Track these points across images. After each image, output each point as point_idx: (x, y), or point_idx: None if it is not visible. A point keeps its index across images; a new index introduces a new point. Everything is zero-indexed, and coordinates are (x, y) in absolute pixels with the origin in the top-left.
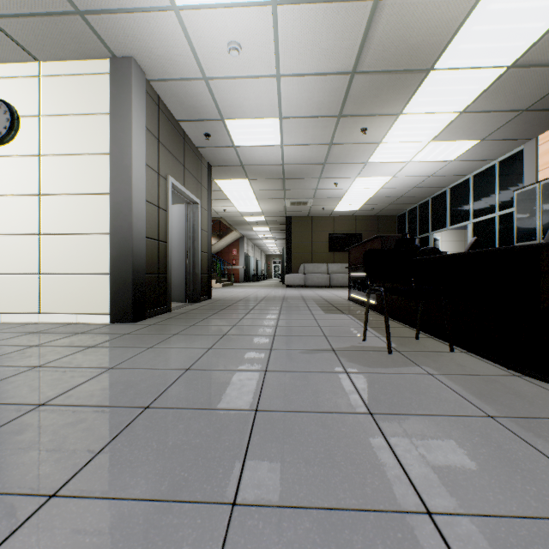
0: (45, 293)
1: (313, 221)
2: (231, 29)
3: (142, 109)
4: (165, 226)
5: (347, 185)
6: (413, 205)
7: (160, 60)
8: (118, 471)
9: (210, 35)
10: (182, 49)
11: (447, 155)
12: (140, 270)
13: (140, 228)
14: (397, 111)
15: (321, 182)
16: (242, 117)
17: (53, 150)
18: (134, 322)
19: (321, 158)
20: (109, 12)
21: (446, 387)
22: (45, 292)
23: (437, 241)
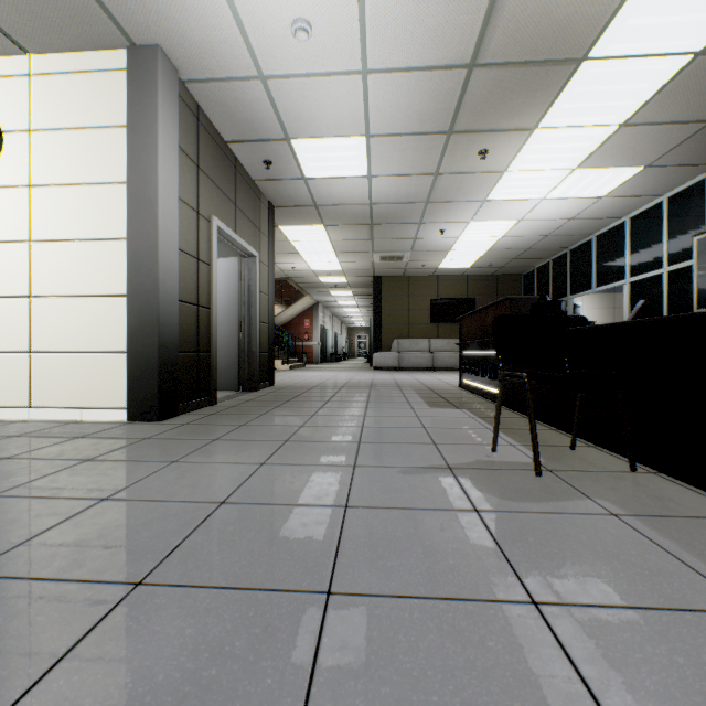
0: (37, 379)
1: (410, 283)
2: None
3: (174, 120)
4: (209, 285)
5: (457, 233)
6: (545, 260)
7: (198, 50)
8: None
9: (267, 9)
10: (228, 32)
11: (596, 189)
12: (170, 347)
13: (170, 288)
14: (531, 123)
15: (421, 228)
16: (314, 135)
17: (49, 178)
18: (161, 421)
19: (422, 194)
20: None
21: (650, 542)
22: (37, 378)
23: (577, 308)
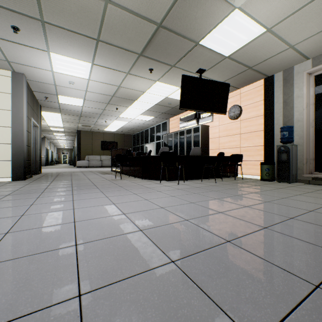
0: None
1: (93, 134)
2: (72, 79)
3: (26, 93)
4: (30, 139)
5: (111, 122)
6: (139, 132)
7: (37, 77)
8: (79, 189)
9: (63, 78)
10: (49, 78)
11: (146, 119)
12: (25, 159)
13: (25, 142)
14: (128, 106)
15: (99, 119)
16: (67, 96)
17: None
18: (24, 180)
19: (100, 112)
20: (22, 64)
21: (129, 181)
22: None
23: (147, 147)
